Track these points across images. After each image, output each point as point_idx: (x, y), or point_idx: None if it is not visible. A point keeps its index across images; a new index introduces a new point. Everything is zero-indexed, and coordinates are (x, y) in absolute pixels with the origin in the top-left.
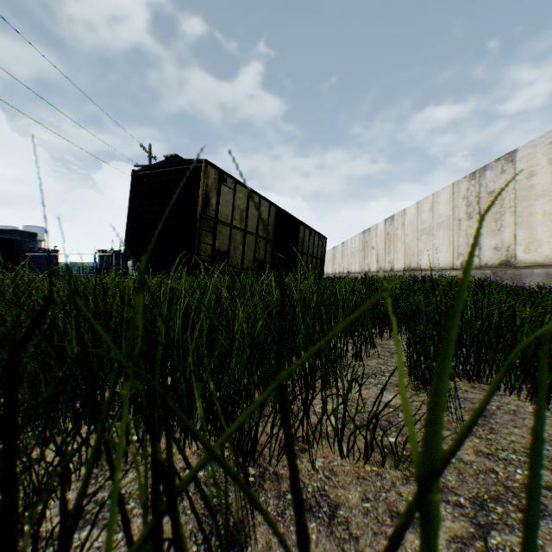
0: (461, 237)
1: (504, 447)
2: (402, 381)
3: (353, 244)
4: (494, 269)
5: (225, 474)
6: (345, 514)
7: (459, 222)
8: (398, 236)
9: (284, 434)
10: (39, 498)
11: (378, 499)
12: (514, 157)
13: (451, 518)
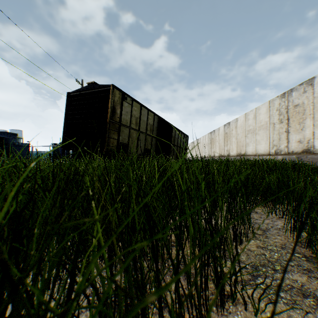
0: (275, 134)
1: None
2: None
3: (204, 140)
4: (298, 155)
5: None
6: None
7: (273, 125)
8: (233, 135)
9: None
10: None
11: None
12: (313, 82)
13: None
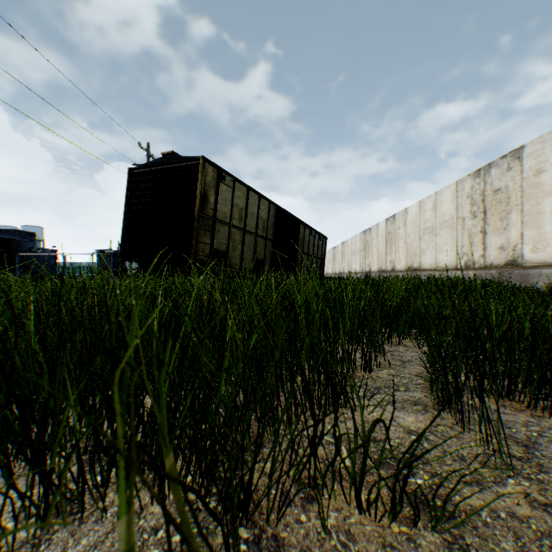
0: (465, 236)
1: None
2: None
3: (353, 244)
4: (500, 269)
5: None
6: None
7: (463, 221)
8: (400, 236)
9: None
10: None
11: None
12: (521, 154)
13: None
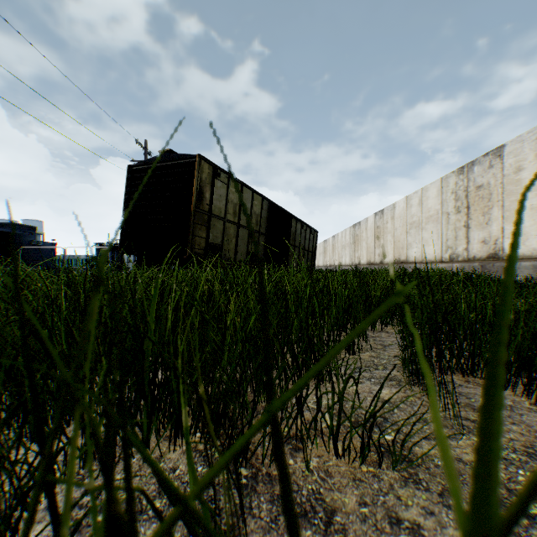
0: (449, 231)
1: (504, 445)
2: (438, 414)
3: (343, 237)
4: (482, 262)
5: (214, 490)
6: (342, 520)
7: (447, 216)
8: (388, 230)
9: (282, 481)
10: (11, 514)
11: (376, 504)
12: (502, 152)
13: (454, 525)
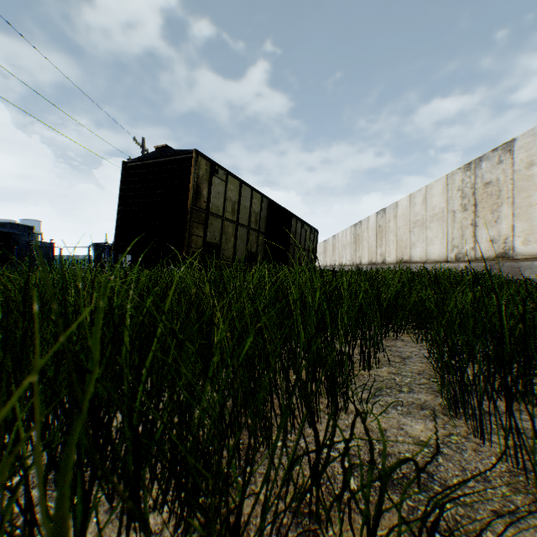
0: (455, 229)
1: None
2: None
3: (344, 237)
4: (491, 261)
5: None
6: None
7: (453, 214)
8: (390, 229)
9: None
10: None
11: None
12: (512, 146)
13: None
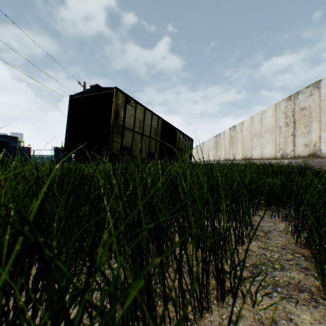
0: (281, 138)
1: None
2: None
3: (209, 143)
4: (305, 158)
5: None
6: None
7: (279, 129)
8: (238, 138)
9: None
10: None
11: None
12: (319, 84)
13: None
